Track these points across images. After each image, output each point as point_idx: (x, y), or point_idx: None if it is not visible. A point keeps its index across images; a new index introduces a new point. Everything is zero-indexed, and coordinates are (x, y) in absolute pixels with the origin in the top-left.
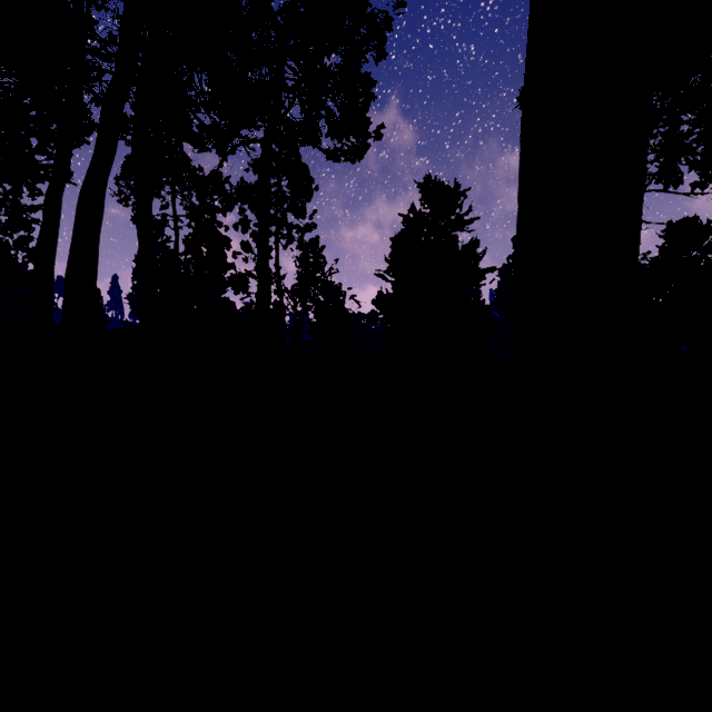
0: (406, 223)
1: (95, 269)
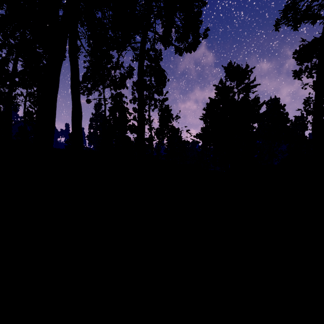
0: (218, 88)
1: (53, 115)
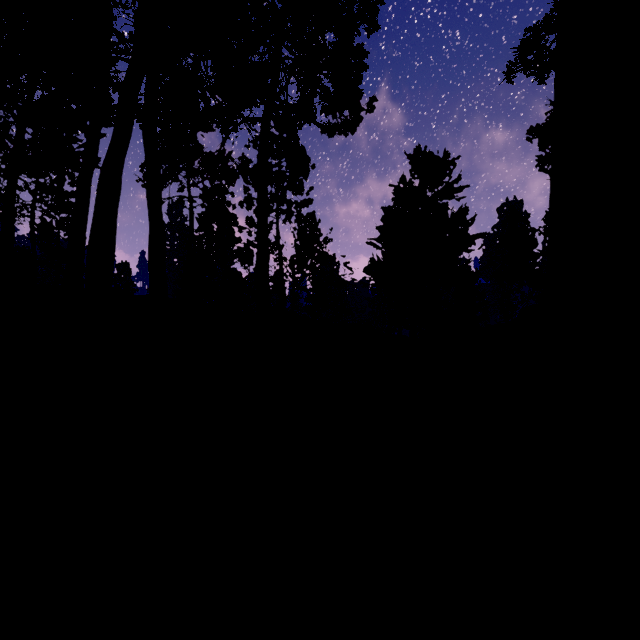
0: (397, 192)
1: (113, 240)
